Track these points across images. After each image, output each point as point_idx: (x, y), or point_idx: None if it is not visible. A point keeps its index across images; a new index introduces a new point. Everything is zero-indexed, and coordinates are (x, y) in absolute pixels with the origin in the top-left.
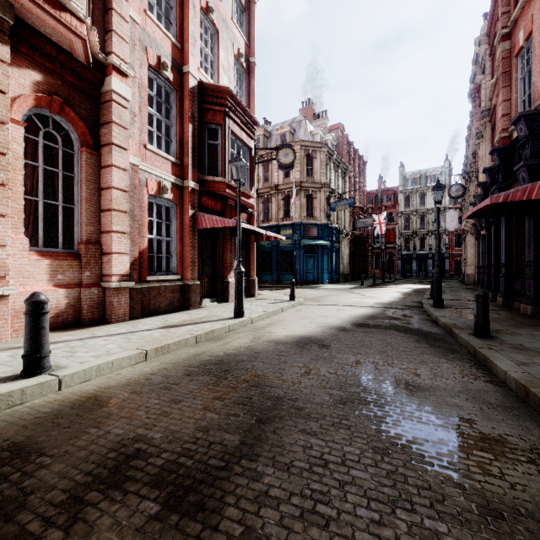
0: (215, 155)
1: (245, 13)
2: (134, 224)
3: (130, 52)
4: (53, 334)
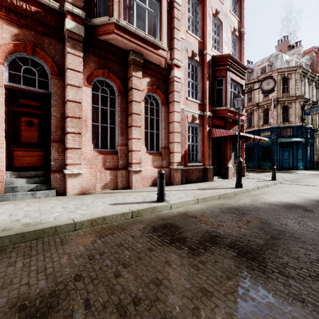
0: (220, 94)
1: (238, 3)
2: (182, 137)
3: (180, 55)
4: (155, 187)
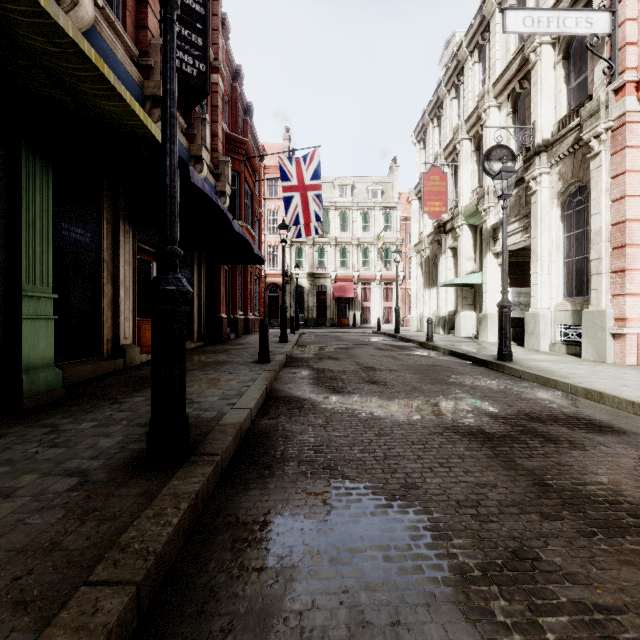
0: None
1: None
2: None
3: None
4: None
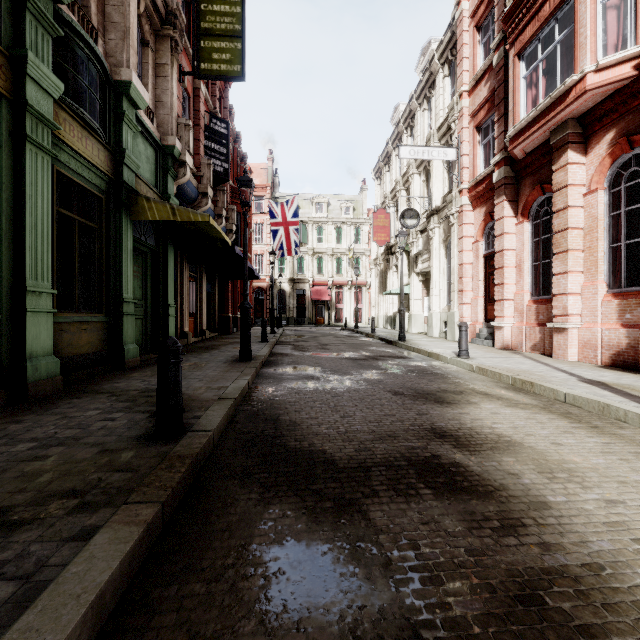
0: None
1: None
2: None
3: None
4: (586, 365)
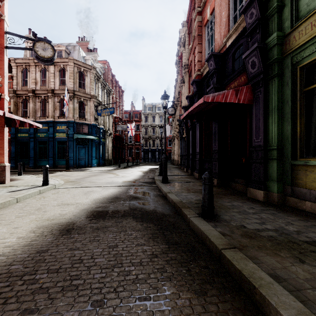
0: None
1: None
2: None
3: None
4: None
